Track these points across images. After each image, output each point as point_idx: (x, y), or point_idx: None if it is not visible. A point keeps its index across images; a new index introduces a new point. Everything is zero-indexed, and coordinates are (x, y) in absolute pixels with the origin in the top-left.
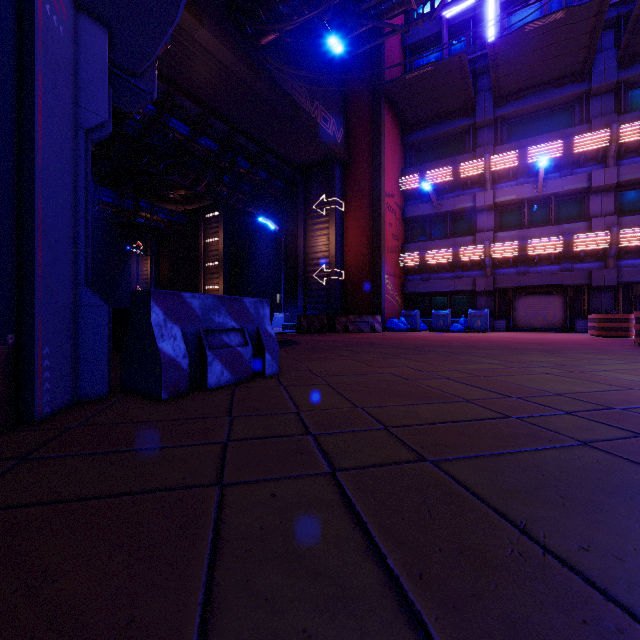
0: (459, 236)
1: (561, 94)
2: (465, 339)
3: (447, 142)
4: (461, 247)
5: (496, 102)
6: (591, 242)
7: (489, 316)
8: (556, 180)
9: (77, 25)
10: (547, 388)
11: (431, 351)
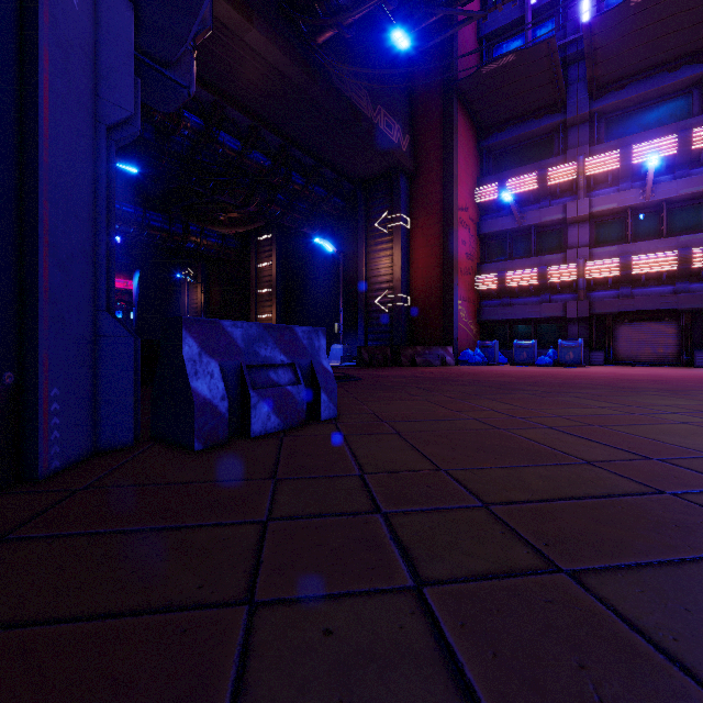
0: (546, 254)
1: (675, 79)
2: (557, 375)
3: (531, 145)
4: (548, 266)
5: (592, 94)
6: None
7: (583, 347)
8: (669, 183)
9: (97, 0)
10: (696, 445)
11: (519, 390)
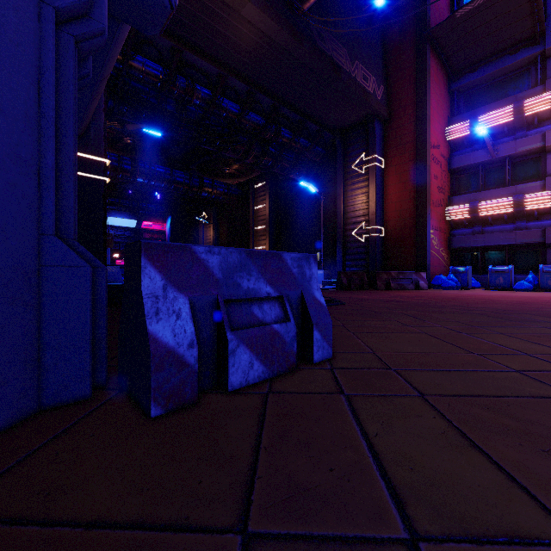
0: (521, 183)
1: None
2: (550, 301)
3: (505, 80)
4: (525, 194)
5: None
6: None
7: None
8: None
9: None
10: None
11: (528, 321)
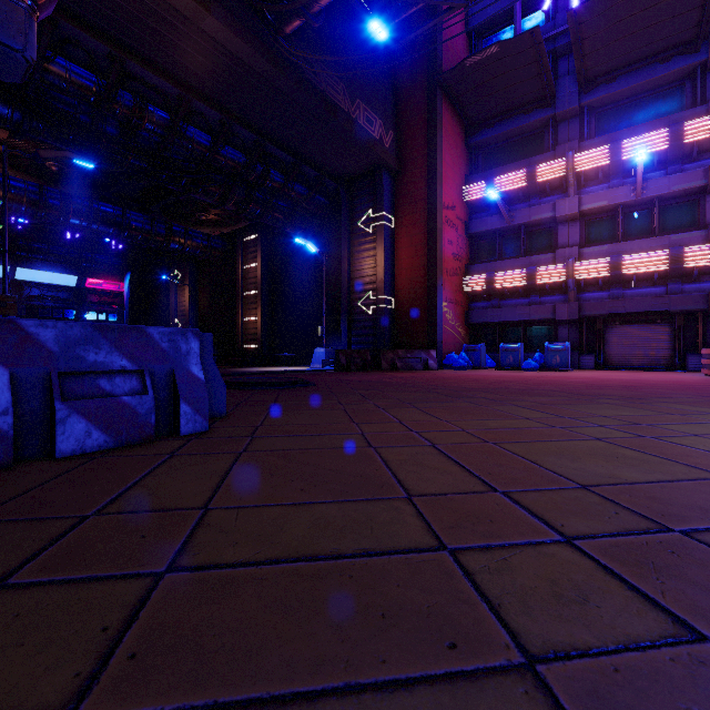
0: (536, 254)
1: (667, 70)
2: (530, 380)
3: (521, 141)
4: (537, 267)
5: (582, 87)
6: (708, 256)
7: (573, 351)
8: (660, 179)
9: None
10: (575, 471)
11: (465, 397)
